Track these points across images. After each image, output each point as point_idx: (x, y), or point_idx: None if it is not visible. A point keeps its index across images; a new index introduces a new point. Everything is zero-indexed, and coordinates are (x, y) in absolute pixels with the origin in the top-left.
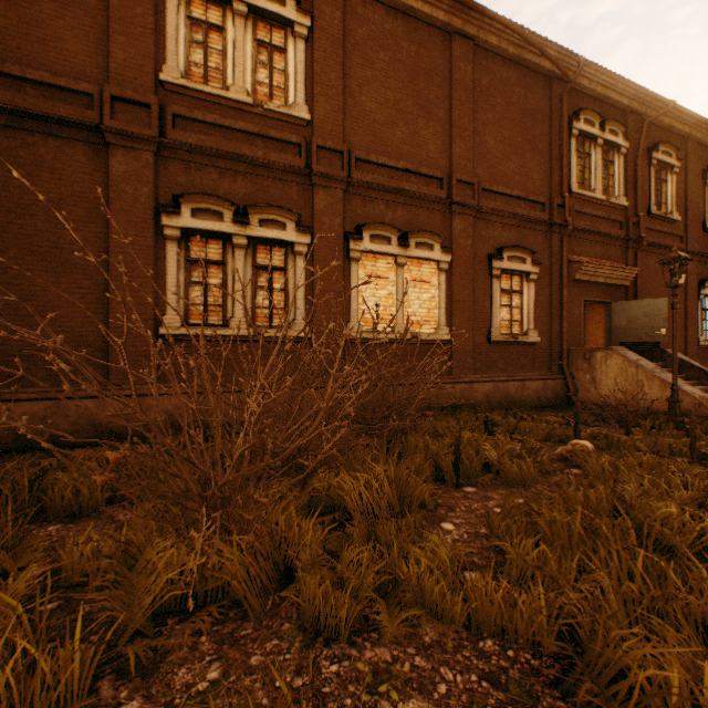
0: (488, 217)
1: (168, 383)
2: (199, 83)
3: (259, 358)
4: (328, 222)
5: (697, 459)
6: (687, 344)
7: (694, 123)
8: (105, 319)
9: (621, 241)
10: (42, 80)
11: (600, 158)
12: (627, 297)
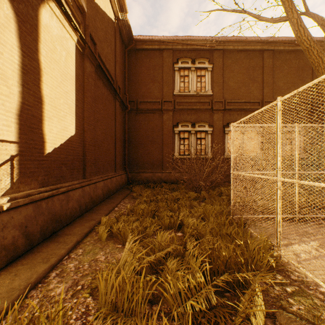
0: None
1: (175, 170)
2: (182, 92)
3: (204, 163)
4: (217, 123)
5: None
6: None
7: None
8: (162, 154)
9: None
10: (150, 101)
11: None
12: None
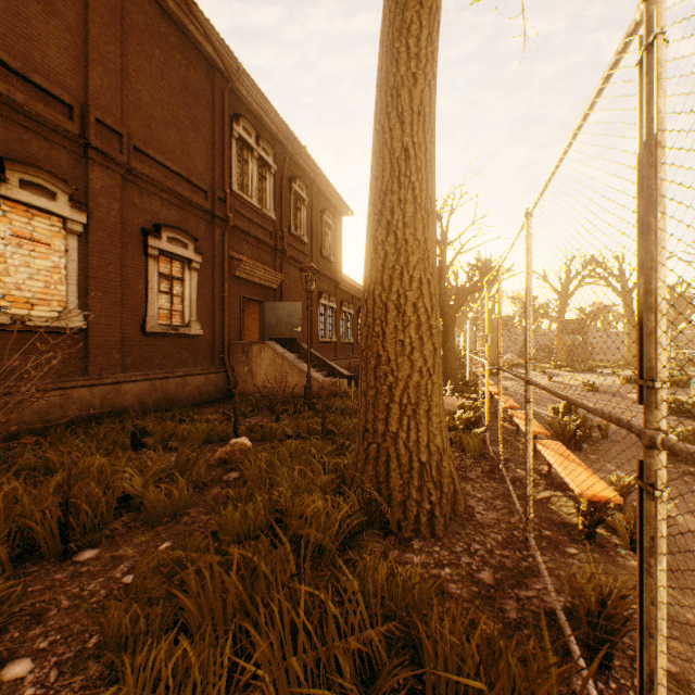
0: (143, 184)
1: None
2: None
3: None
4: None
5: (325, 434)
6: (313, 340)
7: (317, 172)
8: None
9: (272, 249)
10: None
11: (256, 170)
12: (276, 298)
